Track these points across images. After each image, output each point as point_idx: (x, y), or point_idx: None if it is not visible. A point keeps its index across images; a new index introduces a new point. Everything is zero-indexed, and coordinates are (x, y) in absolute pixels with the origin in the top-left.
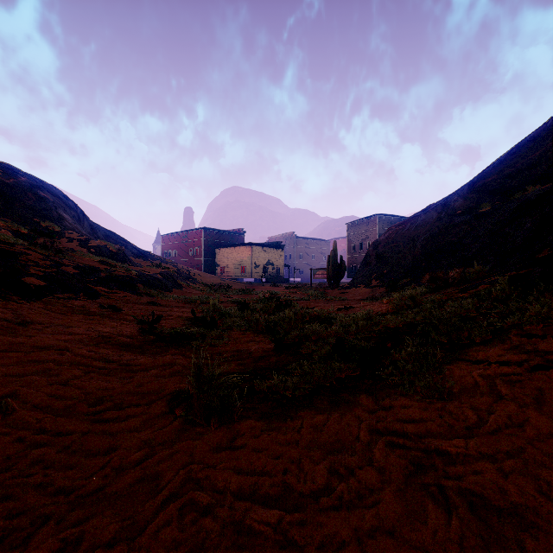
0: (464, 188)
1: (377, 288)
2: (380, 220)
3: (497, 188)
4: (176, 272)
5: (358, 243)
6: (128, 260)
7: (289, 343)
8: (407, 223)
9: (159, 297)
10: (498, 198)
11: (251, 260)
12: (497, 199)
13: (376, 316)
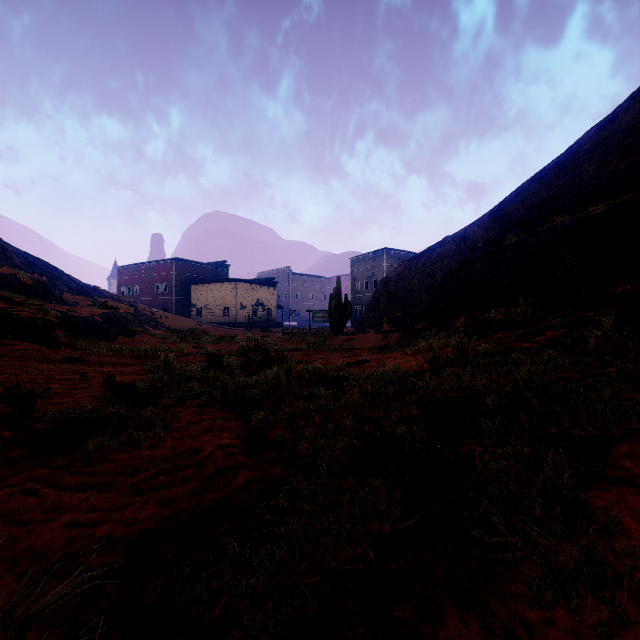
0: (484, 218)
1: (390, 333)
2: (388, 255)
3: (521, 219)
4: (133, 314)
5: (363, 281)
6: (52, 296)
7: (273, 439)
8: (421, 257)
9: (88, 350)
10: (523, 229)
11: (237, 300)
12: (522, 230)
13: (409, 378)
